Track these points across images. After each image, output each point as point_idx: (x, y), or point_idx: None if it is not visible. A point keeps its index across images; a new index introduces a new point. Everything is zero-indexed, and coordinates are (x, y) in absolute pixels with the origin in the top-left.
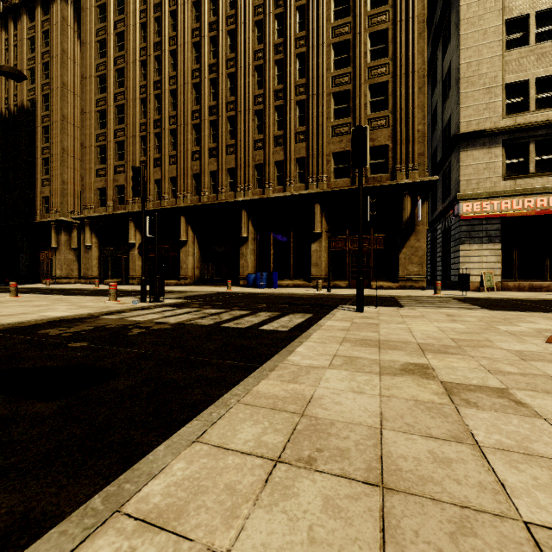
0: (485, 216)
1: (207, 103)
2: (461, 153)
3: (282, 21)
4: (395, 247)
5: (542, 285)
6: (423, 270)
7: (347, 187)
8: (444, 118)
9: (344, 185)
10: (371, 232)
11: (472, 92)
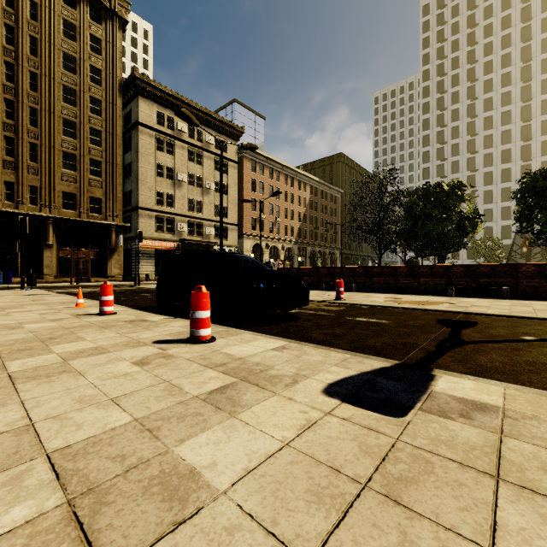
0: (150, 247)
1: None
2: (139, 216)
3: (12, 69)
4: (105, 258)
5: None
6: (122, 271)
7: (76, 218)
8: (126, 187)
9: (72, 215)
10: (89, 247)
11: (144, 188)
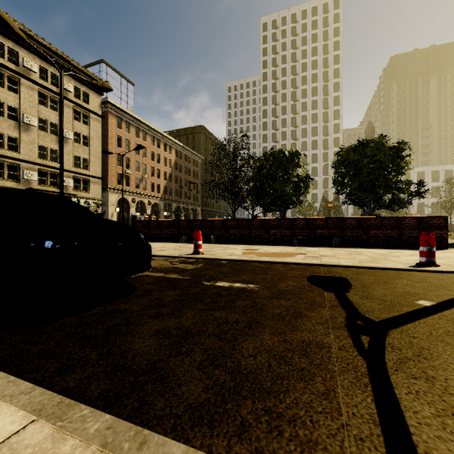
0: None
1: None
2: None
3: None
4: None
5: None
6: None
7: None
8: None
9: None
10: None
11: None
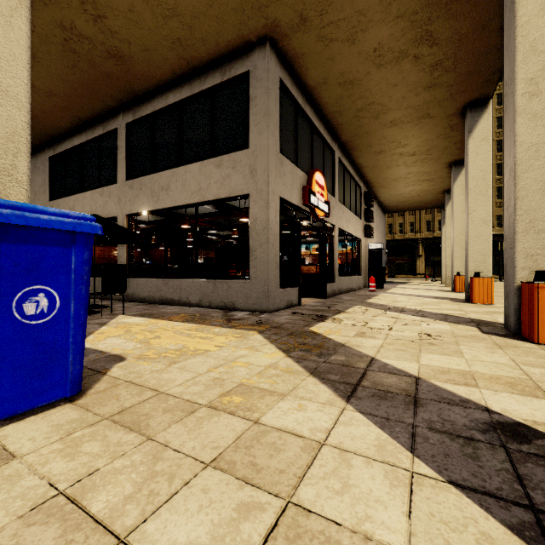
0: None
1: None
2: None
3: None
4: None
5: None
6: None
7: None
8: None
9: None
10: None
11: None
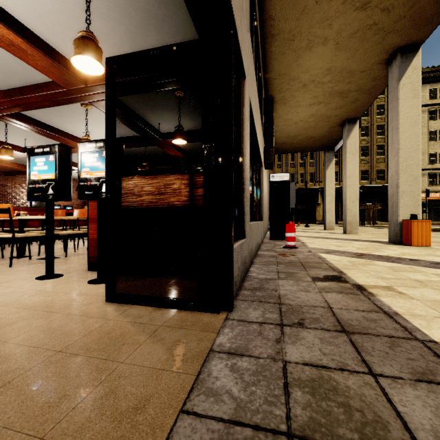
0: (423, 199)
1: None
2: None
3: None
4: (386, 208)
5: None
6: None
7: (369, 185)
8: None
9: (366, 183)
10: (376, 202)
11: None
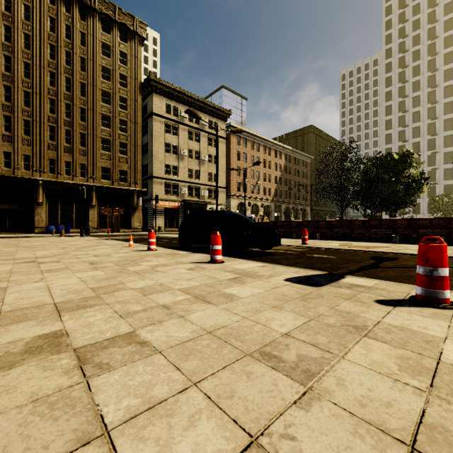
0: (161, 206)
1: (0, 101)
2: (153, 183)
3: (69, 82)
4: (130, 214)
5: (174, 230)
6: (141, 224)
7: (110, 186)
8: (143, 162)
9: (107, 184)
10: (119, 207)
11: (156, 162)
